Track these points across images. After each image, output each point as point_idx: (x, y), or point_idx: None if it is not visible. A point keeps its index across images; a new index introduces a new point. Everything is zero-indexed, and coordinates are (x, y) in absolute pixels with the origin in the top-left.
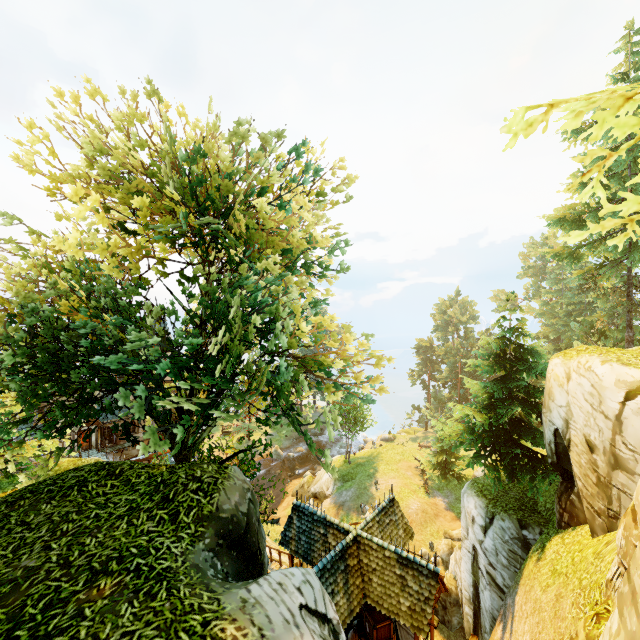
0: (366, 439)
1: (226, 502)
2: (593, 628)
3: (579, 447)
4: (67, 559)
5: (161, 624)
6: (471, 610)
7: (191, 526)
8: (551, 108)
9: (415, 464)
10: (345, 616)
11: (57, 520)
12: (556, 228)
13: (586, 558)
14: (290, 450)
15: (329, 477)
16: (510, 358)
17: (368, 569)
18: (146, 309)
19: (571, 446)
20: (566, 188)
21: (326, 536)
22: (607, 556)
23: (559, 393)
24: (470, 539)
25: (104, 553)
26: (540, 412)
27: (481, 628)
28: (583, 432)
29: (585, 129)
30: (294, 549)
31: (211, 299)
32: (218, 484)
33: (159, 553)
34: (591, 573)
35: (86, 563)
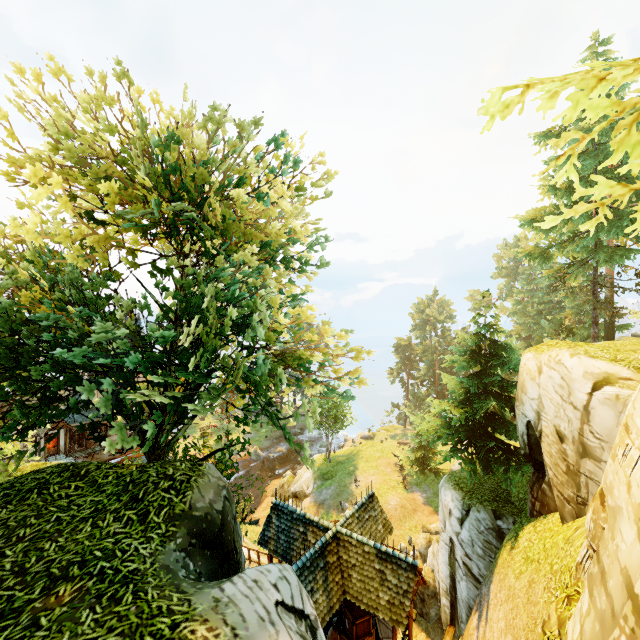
0: (346, 437)
1: (200, 500)
2: (564, 610)
3: (550, 438)
4: (23, 566)
5: (125, 629)
6: (448, 601)
7: (162, 526)
8: (527, 89)
9: (394, 461)
10: (324, 613)
11: (13, 525)
12: (528, 229)
13: (557, 544)
14: (270, 450)
15: (309, 476)
16: (485, 354)
17: (348, 565)
18: (115, 302)
19: (542, 437)
20: (541, 172)
21: (305, 534)
22: (576, 541)
23: (531, 386)
24: (447, 531)
25: (65, 558)
26: (513, 406)
27: (458, 618)
28: (554, 423)
29: (555, 134)
30: (273, 549)
31: (187, 294)
32: (191, 482)
33: (126, 555)
34: (562, 558)
35: (44, 569)
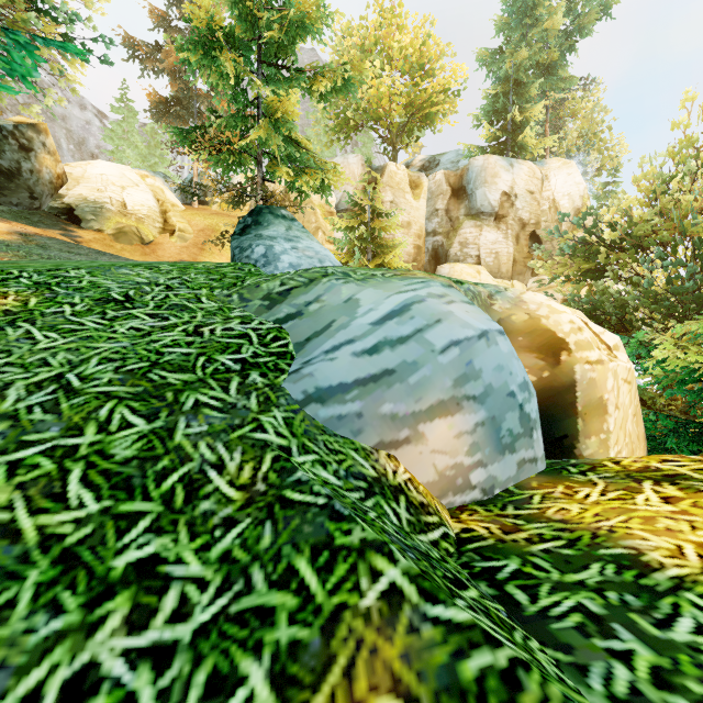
0: None
1: None
2: None
3: None
4: None
5: None
6: None
7: None
8: None
9: None
10: None
11: None
12: None
13: None
14: None
15: None
16: None
17: None
18: None
19: None
20: None
21: None
22: None
23: None
24: None
25: None
26: None
27: None
28: None
29: None
30: None
31: None
32: None
33: None
34: None
35: None
